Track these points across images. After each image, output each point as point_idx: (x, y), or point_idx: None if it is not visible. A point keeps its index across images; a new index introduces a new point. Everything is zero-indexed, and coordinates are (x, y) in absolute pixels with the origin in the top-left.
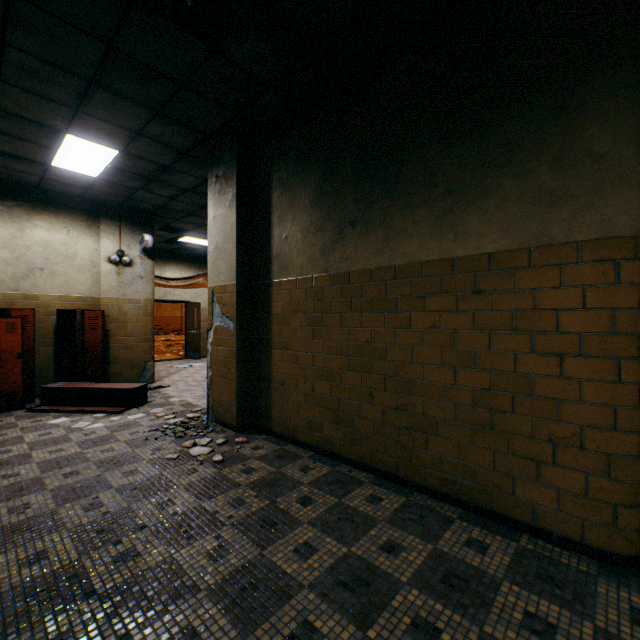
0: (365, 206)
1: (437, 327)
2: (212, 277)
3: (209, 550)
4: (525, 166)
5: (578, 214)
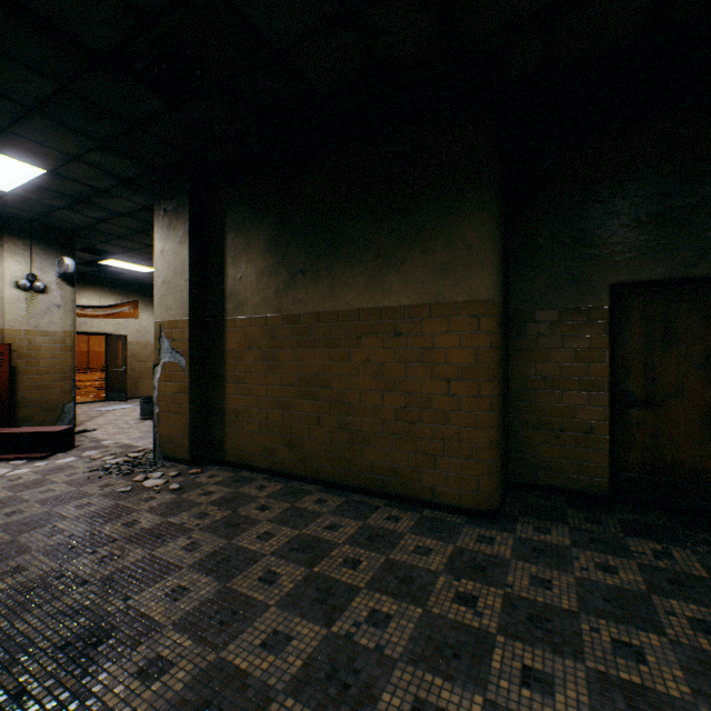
0: (314, 258)
1: (370, 361)
2: (160, 312)
3: (184, 546)
4: (428, 245)
5: (458, 283)
